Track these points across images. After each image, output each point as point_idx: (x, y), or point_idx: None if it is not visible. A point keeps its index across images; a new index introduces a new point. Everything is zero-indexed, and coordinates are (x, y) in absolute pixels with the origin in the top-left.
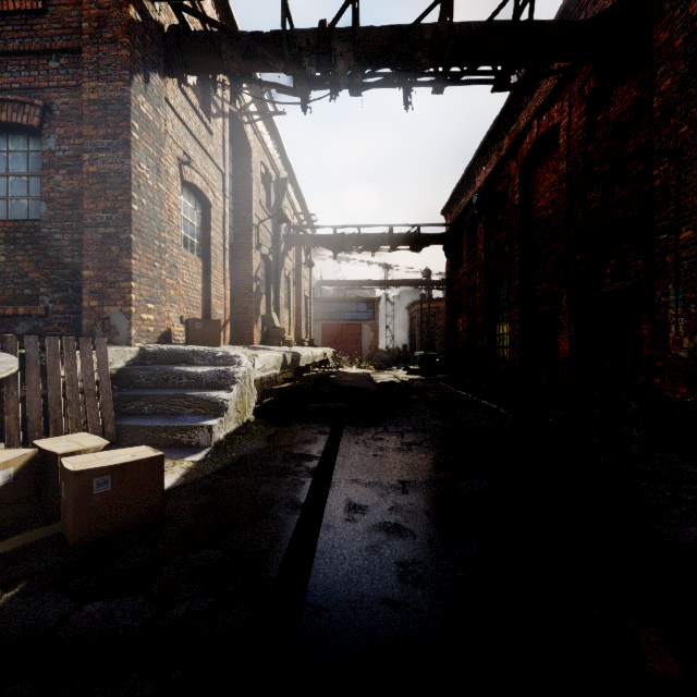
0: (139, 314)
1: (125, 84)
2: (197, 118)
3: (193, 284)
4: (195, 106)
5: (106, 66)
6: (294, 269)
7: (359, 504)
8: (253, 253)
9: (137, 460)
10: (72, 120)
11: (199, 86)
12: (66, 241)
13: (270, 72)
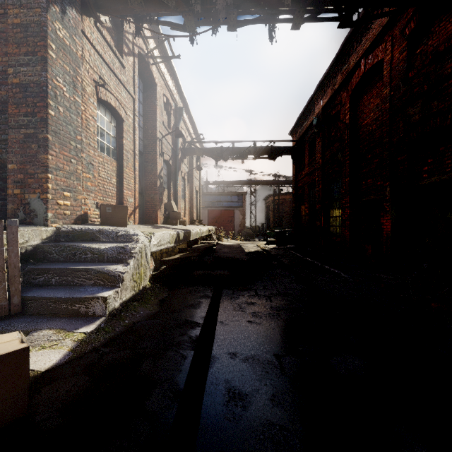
0: (56, 200)
1: (42, 10)
2: (111, 53)
3: (108, 179)
4: (109, 43)
5: None
6: (188, 172)
7: (239, 391)
8: (157, 158)
9: None
10: (0, 41)
11: (114, 30)
12: None
13: (164, 9)
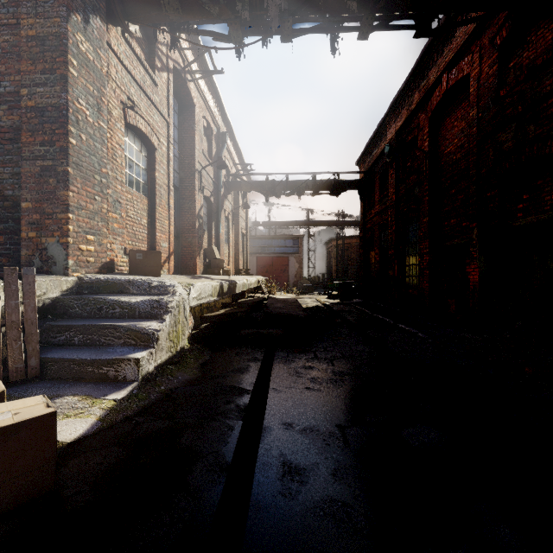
0: (78, 245)
1: (62, 20)
2: (142, 68)
3: (138, 219)
4: (139, 56)
5: (43, 3)
6: (233, 210)
7: (296, 465)
8: (196, 194)
9: (15, 422)
10: (12, 57)
11: (145, 41)
12: (7, 174)
13: (206, 17)
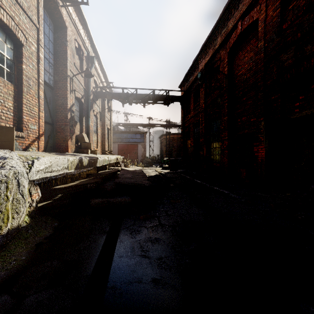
0: None
1: None
2: None
3: (0, 101)
4: None
5: None
6: (100, 112)
7: None
8: (68, 93)
9: None
10: None
11: None
12: None
13: None
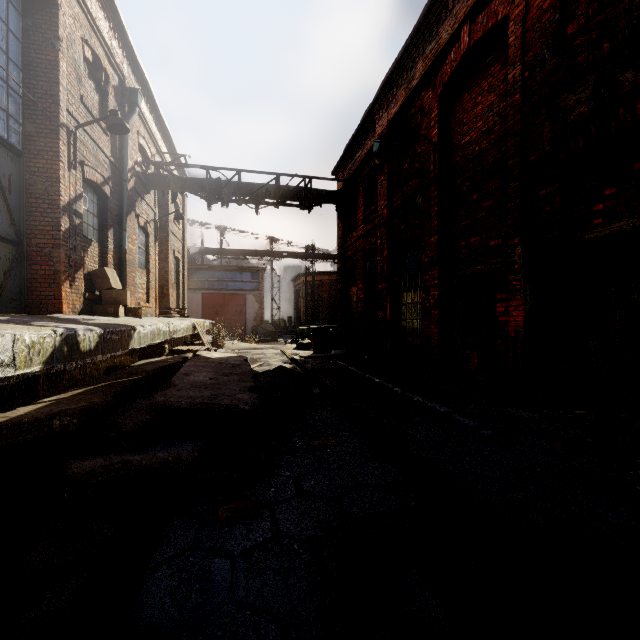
0: None
1: None
2: None
3: None
4: None
5: None
6: (156, 220)
7: None
8: (61, 168)
9: None
10: None
11: None
12: None
13: None
